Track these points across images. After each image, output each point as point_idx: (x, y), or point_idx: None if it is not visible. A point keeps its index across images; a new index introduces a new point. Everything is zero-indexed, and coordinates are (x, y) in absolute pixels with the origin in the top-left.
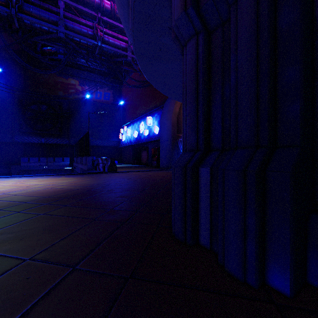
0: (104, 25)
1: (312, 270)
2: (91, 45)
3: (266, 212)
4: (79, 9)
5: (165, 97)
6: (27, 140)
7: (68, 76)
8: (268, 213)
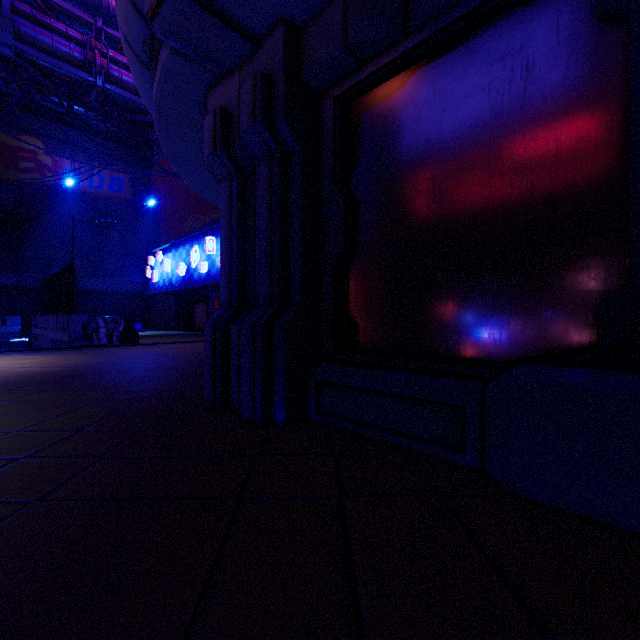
0: (111, 42)
1: (310, 407)
2: (79, 81)
3: (272, 361)
4: (51, 2)
5: None
6: None
7: (16, 130)
8: (273, 362)
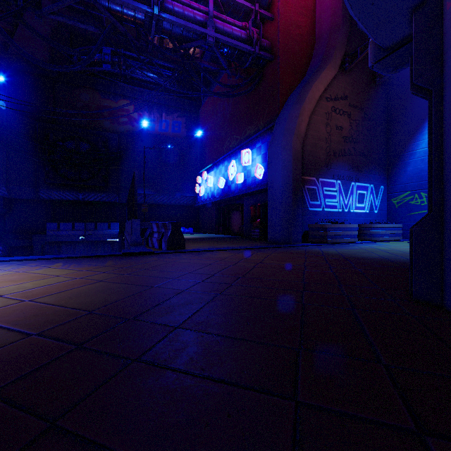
0: None
1: None
2: (142, 18)
3: None
4: None
5: (276, 110)
6: (57, 197)
7: (118, 97)
8: None
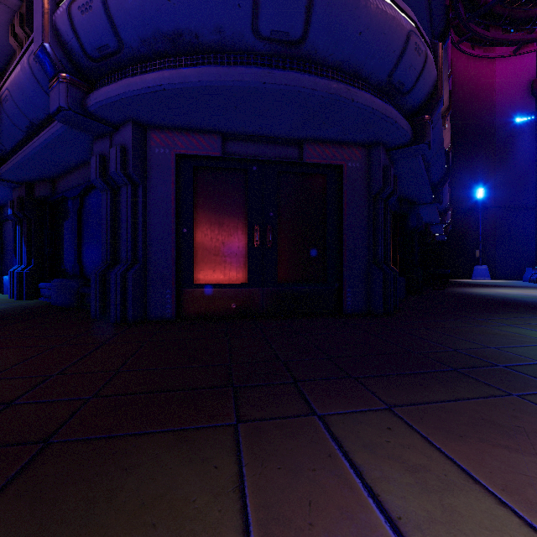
0: None
1: None
2: None
3: None
4: None
5: None
6: None
7: None
8: None
